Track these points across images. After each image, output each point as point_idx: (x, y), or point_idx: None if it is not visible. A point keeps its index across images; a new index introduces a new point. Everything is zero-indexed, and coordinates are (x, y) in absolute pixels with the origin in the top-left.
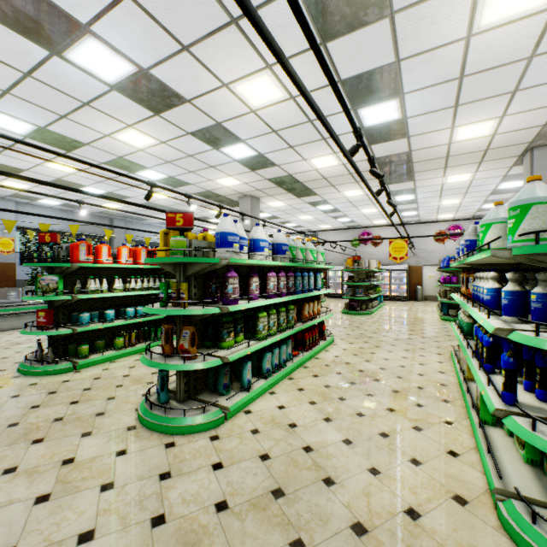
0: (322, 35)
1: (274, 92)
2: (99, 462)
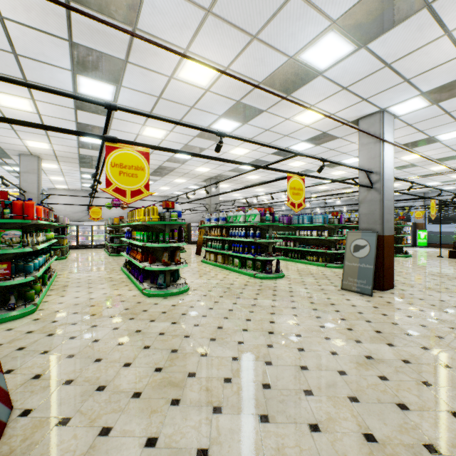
0: (198, 135)
1: (159, 135)
2: (183, 302)
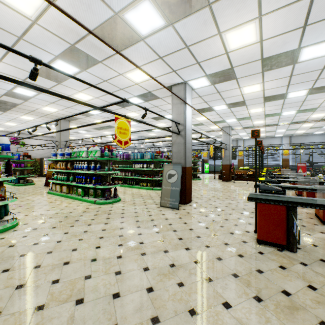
0: None
1: None
2: (3, 241)
